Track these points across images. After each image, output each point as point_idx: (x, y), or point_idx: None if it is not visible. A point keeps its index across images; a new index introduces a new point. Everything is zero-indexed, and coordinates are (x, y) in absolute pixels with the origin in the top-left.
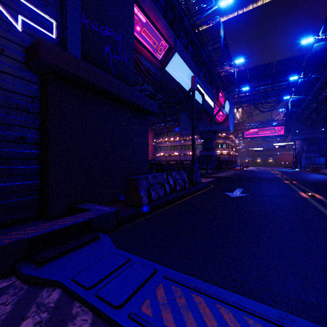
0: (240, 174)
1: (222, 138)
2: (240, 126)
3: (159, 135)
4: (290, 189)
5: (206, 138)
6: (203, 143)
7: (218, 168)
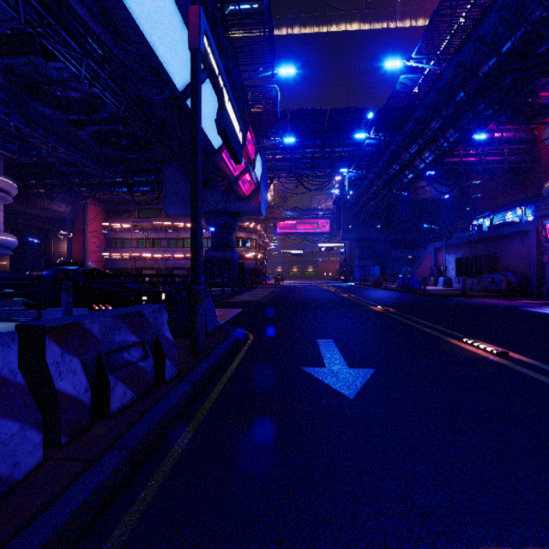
0: (284, 295)
1: (244, 230)
2: (272, 212)
3: (118, 214)
4: (418, 330)
5: (218, 225)
6: (213, 234)
7: (242, 284)
